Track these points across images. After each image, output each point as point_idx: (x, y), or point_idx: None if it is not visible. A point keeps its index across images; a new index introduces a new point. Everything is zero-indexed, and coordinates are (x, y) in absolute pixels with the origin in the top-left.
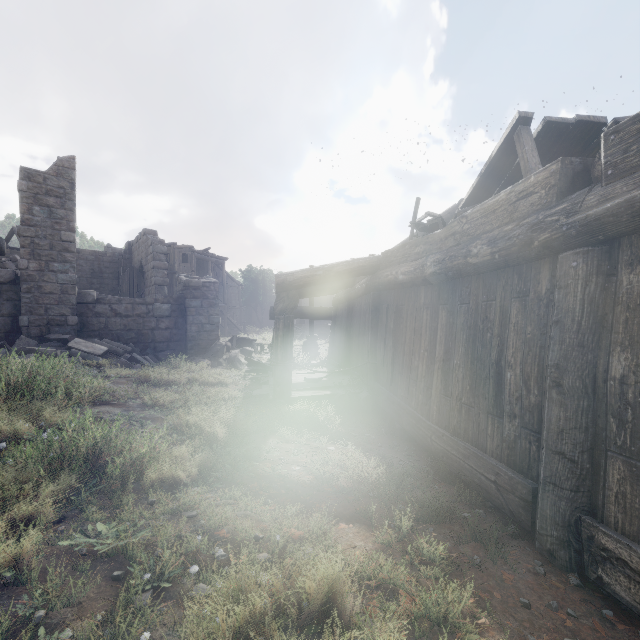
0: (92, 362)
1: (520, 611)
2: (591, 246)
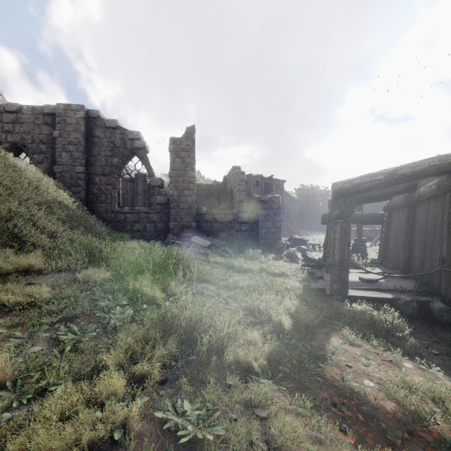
0: (202, 251)
1: None
2: None
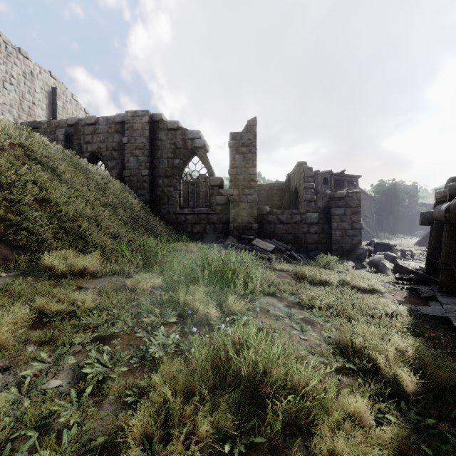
0: (265, 256)
1: None
2: None
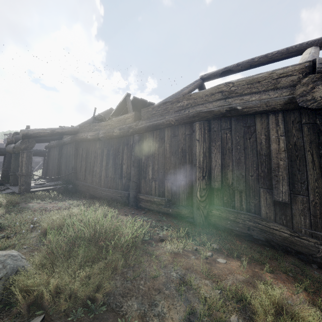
0: None
1: (124, 213)
2: (139, 134)
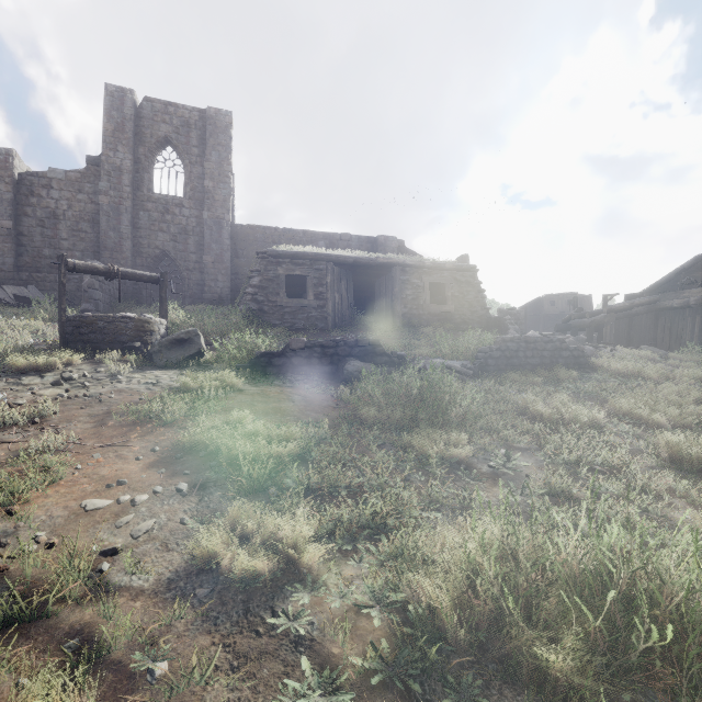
0: None
1: None
2: None
